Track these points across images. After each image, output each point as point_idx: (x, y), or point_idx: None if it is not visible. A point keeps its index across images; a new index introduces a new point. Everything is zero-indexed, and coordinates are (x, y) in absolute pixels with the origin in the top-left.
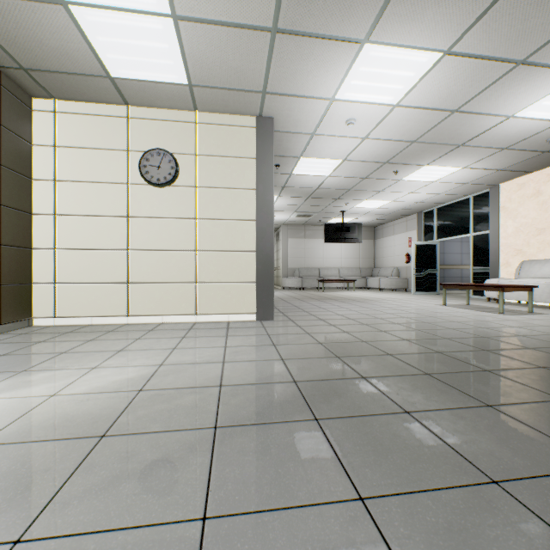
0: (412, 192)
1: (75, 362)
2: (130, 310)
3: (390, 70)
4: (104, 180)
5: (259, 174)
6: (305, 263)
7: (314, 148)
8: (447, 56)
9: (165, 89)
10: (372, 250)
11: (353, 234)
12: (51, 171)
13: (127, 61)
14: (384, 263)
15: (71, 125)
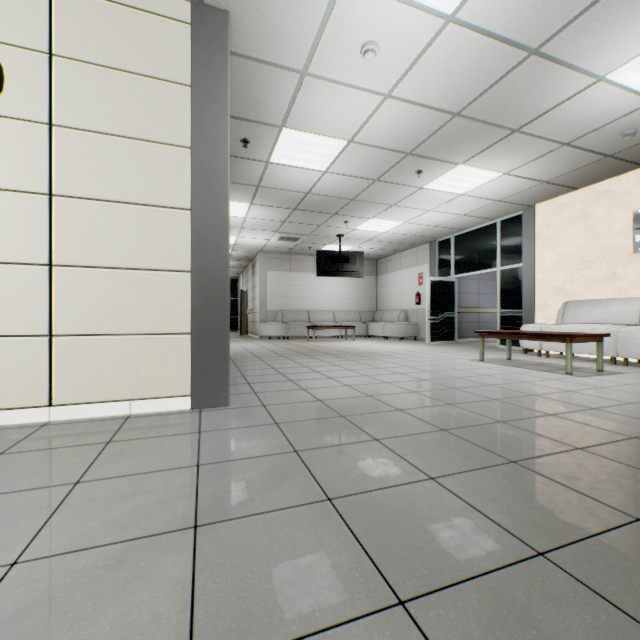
0: (432, 211)
1: None
2: None
3: None
4: None
5: (197, 118)
6: (290, 304)
7: (306, 108)
8: None
9: None
10: (374, 289)
11: (354, 265)
12: None
13: None
14: (389, 305)
15: None
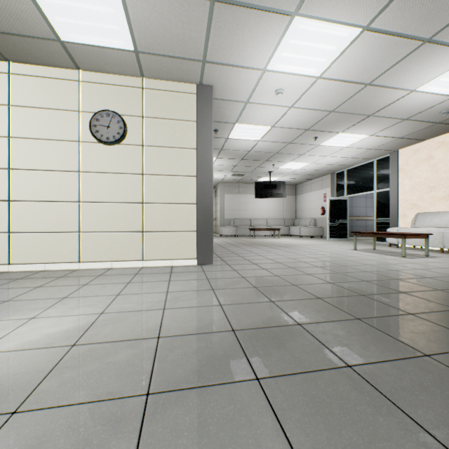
0: (328, 156)
1: (14, 311)
2: (81, 257)
3: (316, 44)
4: (56, 137)
5: (199, 136)
6: (239, 214)
7: (248, 115)
8: (365, 31)
9: (113, 55)
10: (294, 204)
11: (279, 190)
12: (6, 128)
13: (75, 25)
14: (303, 215)
15: (25, 86)
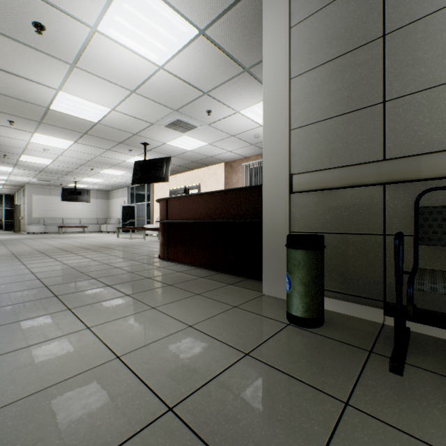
0: (113, 178)
1: None
2: None
3: (54, 141)
4: None
5: None
6: (51, 214)
7: (30, 153)
8: (77, 143)
9: None
10: (107, 206)
11: (84, 196)
12: None
13: None
14: (114, 215)
15: None
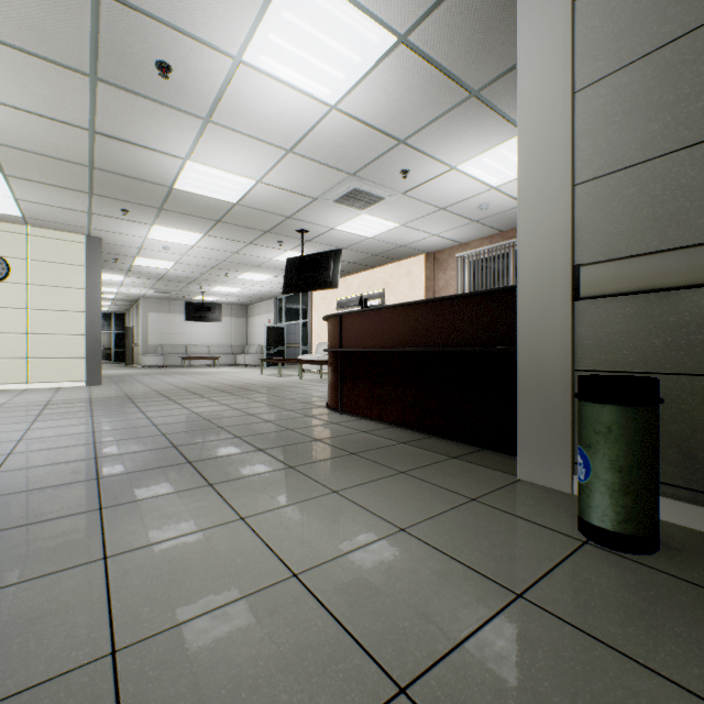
0: (255, 285)
1: None
2: None
3: (178, 235)
4: None
5: (89, 279)
6: (171, 339)
7: (147, 254)
8: (207, 236)
9: None
10: (245, 328)
11: (214, 314)
12: None
13: None
14: (254, 341)
15: None
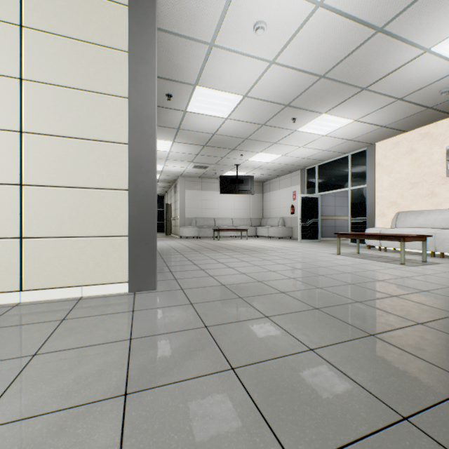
0: (303, 147)
1: None
2: None
3: None
4: None
5: (132, 75)
6: (202, 213)
7: (213, 71)
8: None
9: None
10: (261, 202)
11: (247, 186)
12: None
13: None
14: (271, 214)
15: None
